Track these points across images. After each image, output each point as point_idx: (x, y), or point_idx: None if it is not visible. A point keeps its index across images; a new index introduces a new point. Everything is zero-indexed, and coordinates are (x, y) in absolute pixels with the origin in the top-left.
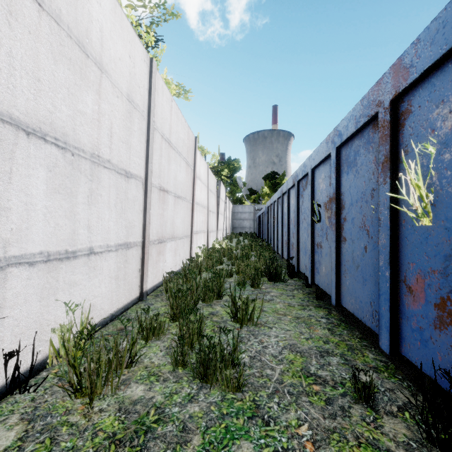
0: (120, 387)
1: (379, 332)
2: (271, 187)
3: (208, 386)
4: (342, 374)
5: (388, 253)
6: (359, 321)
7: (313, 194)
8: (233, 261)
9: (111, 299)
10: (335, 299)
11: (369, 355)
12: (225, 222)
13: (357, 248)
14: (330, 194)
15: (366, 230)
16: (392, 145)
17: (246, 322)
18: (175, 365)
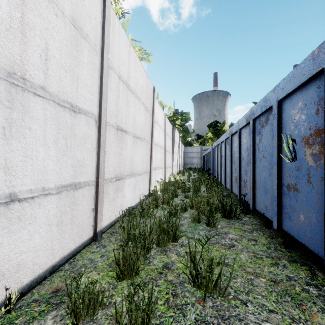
0: None
1: None
2: (214, 133)
3: None
4: None
5: None
6: None
7: (280, 129)
8: (186, 194)
9: (52, 249)
10: None
11: None
12: (179, 160)
13: None
14: (319, 124)
15: None
16: None
17: (209, 290)
18: None
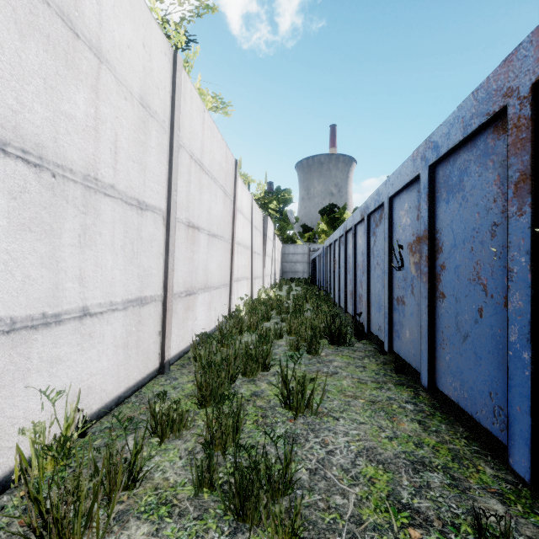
0: (111, 529)
1: (509, 443)
2: (329, 223)
3: (247, 528)
4: (451, 507)
5: (528, 324)
6: (464, 412)
7: (392, 231)
8: (283, 316)
9: (118, 376)
10: (427, 378)
11: (485, 470)
12: (273, 266)
13: (465, 310)
14: (419, 231)
15: (481, 284)
16: (535, 154)
17: (302, 409)
18: (198, 487)
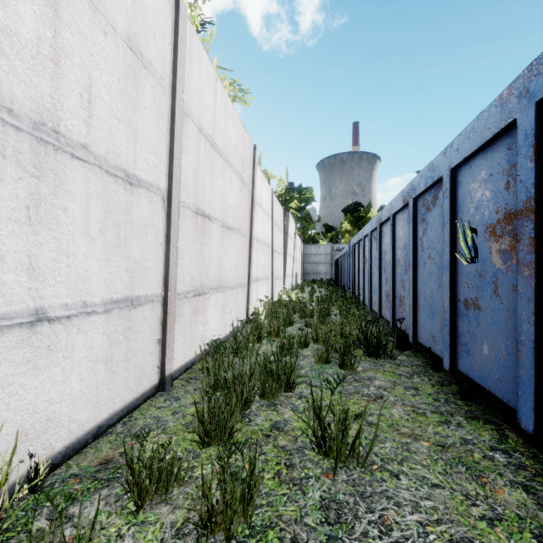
0: None
1: None
2: (353, 222)
3: None
4: None
5: None
6: None
7: (455, 213)
8: (307, 321)
9: (97, 399)
10: (532, 420)
11: None
12: (295, 267)
13: None
14: (509, 205)
15: None
16: None
17: (342, 457)
18: None
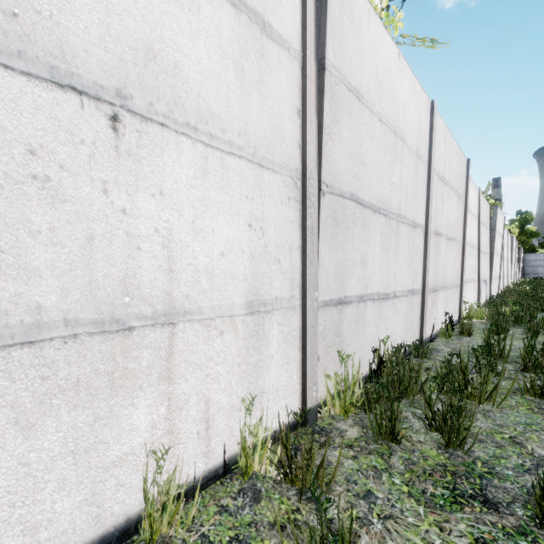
0: None
1: None
2: None
3: None
4: None
5: None
6: None
7: None
8: None
9: None
10: None
11: None
12: None
13: None
14: None
15: None
16: None
17: None
18: None
